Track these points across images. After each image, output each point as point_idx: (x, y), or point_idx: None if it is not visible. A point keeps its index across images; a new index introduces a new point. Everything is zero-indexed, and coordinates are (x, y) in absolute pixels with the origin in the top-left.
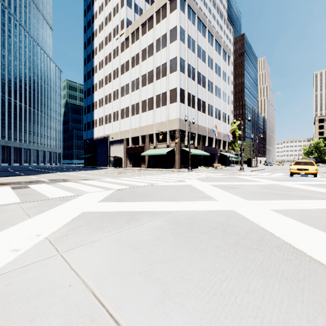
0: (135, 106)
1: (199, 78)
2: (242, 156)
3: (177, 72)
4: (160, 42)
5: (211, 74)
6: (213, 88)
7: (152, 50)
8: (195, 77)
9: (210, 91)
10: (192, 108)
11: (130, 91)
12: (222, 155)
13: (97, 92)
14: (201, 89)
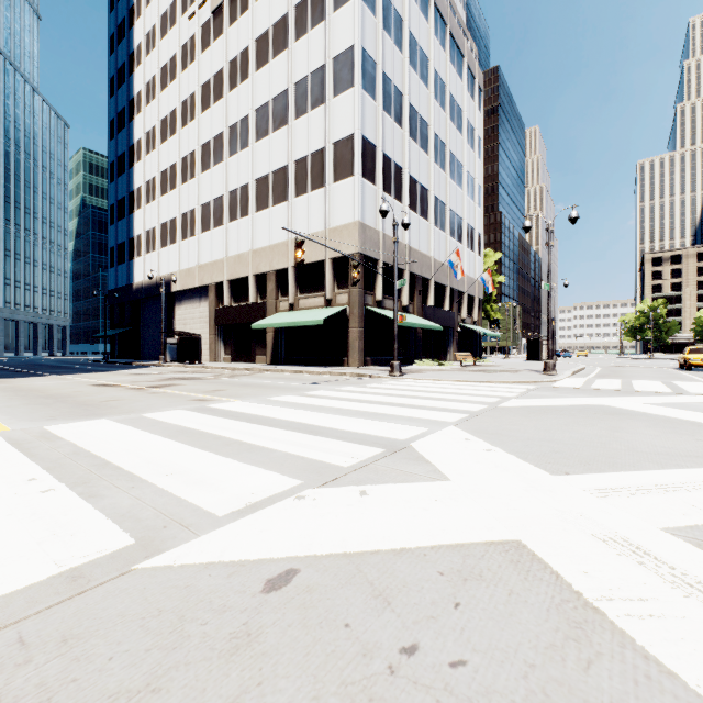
0: (239, 195)
1: (413, 123)
2: (550, 328)
3: (355, 90)
4: (307, 10)
5: (441, 121)
6: (445, 159)
7: (283, 34)
8: (404, 118)
9: (438, 165)
10: (396, 199)
11: (226, 155)
12: (466, 330)
13: (141, 163)
14: (419, 155)
